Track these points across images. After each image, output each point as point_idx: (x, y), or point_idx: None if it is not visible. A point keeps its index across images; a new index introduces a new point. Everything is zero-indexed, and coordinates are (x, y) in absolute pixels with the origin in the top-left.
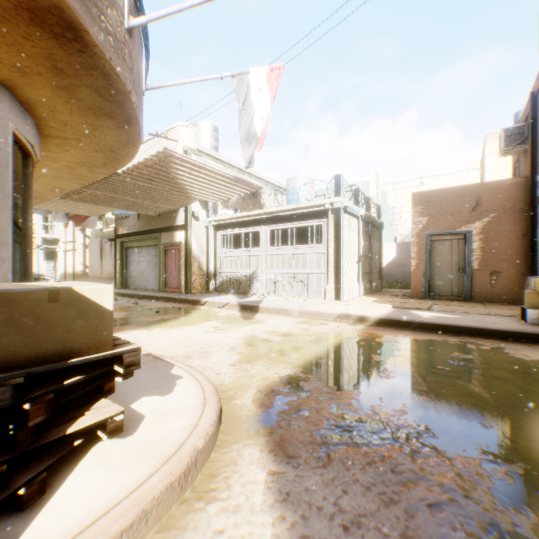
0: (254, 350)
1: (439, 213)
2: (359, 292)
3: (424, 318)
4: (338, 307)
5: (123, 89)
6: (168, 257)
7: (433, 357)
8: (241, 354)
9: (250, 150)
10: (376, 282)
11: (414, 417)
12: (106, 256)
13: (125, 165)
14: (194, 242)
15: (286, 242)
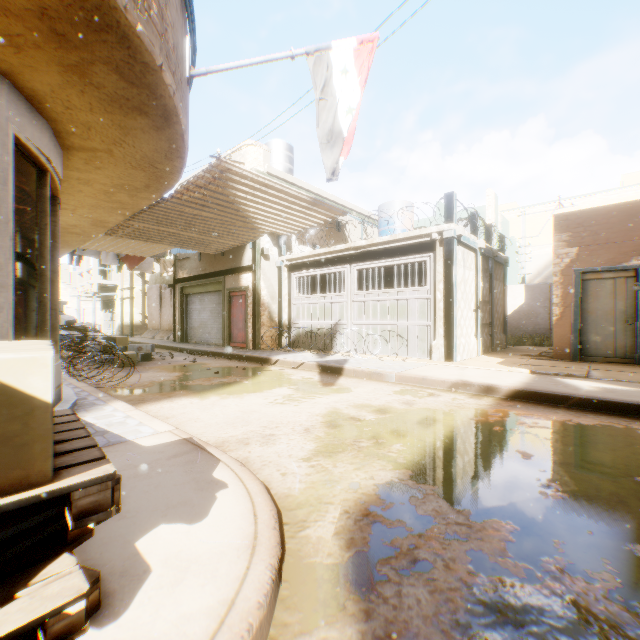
0: (337, 435)
1: (595, 241)
2: (476, 350)
3: (586, 391)
4: (450, 371)
5: (150, 63)
6: (232, 305)
7: (620, 459)
8: (318, 441)
9: (332, 155)
10: (498, 337)
11: (636, 595)
12: (165, 304)
13: (172, 186)
14: (264, 287)
15: (378, 285)
